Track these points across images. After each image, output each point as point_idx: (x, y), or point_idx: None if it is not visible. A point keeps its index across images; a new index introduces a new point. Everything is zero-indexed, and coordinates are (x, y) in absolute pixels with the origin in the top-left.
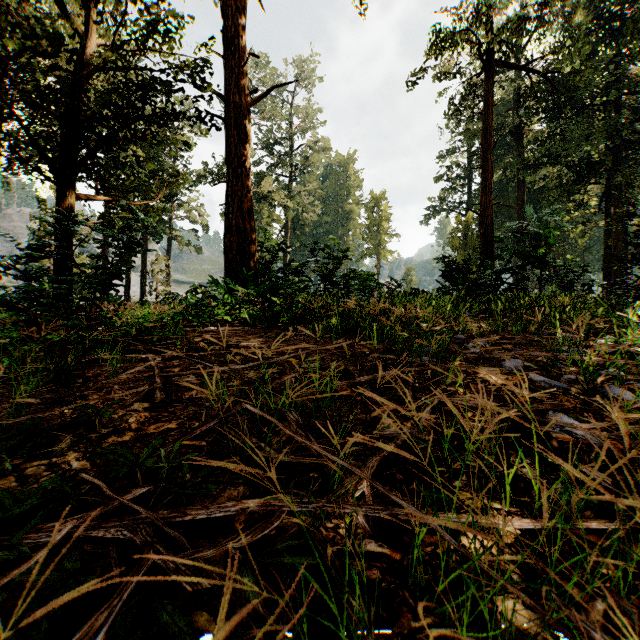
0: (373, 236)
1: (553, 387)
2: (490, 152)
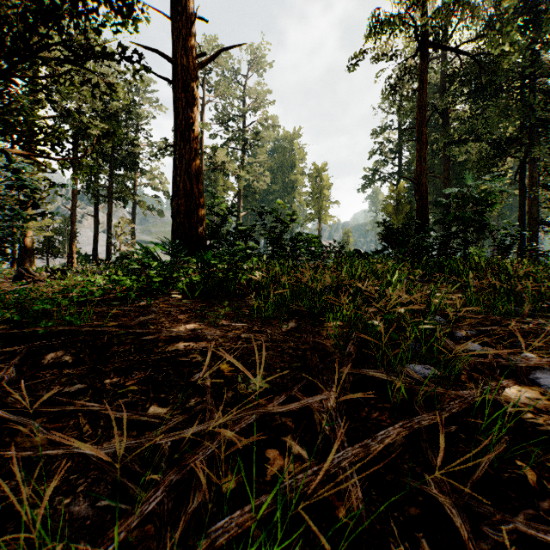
0: (316, 202)
1: None
2: (424, 125)
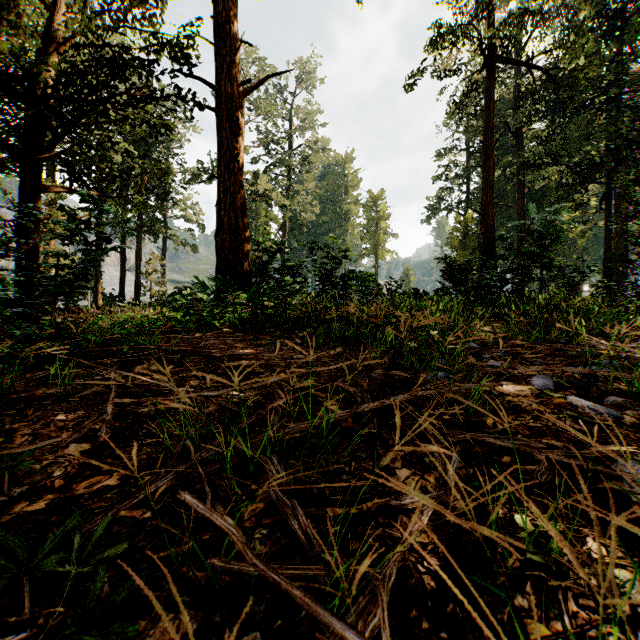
0: (371, 236)
1: (600, 414)
2: (491, 149)
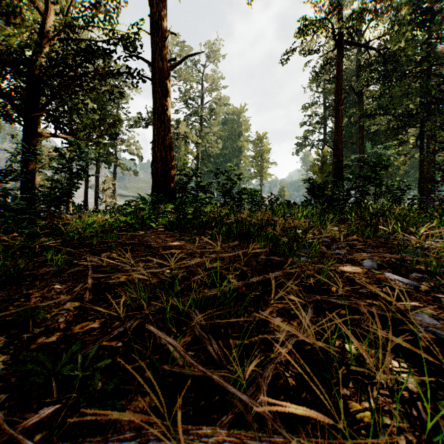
0: (258, 164)
1: (406, 285)
2: (341, 105)
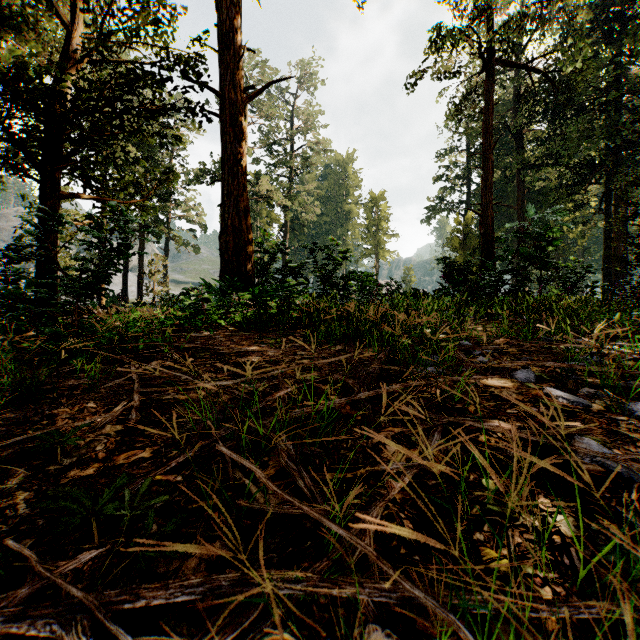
0: (372, 236)
1: (572, 403)
2: (490, 151)
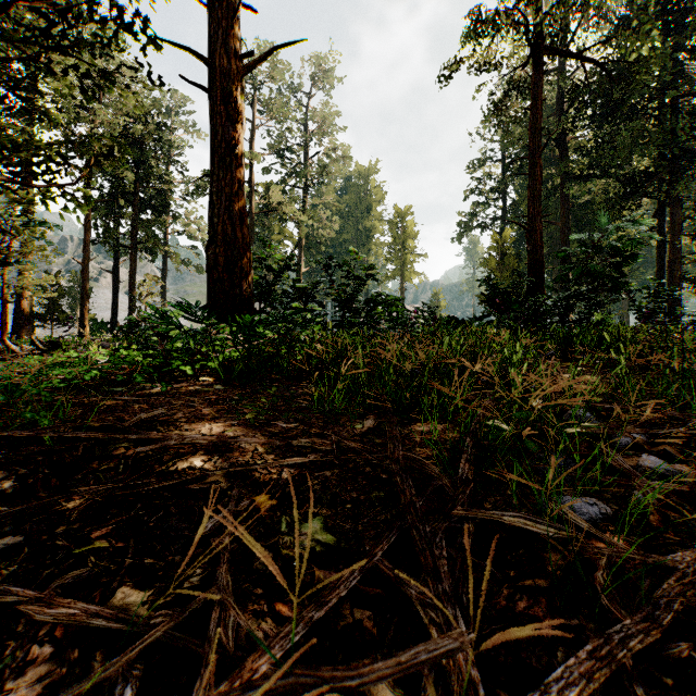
0: (397, 256)
1: None
2: (539, 154)
